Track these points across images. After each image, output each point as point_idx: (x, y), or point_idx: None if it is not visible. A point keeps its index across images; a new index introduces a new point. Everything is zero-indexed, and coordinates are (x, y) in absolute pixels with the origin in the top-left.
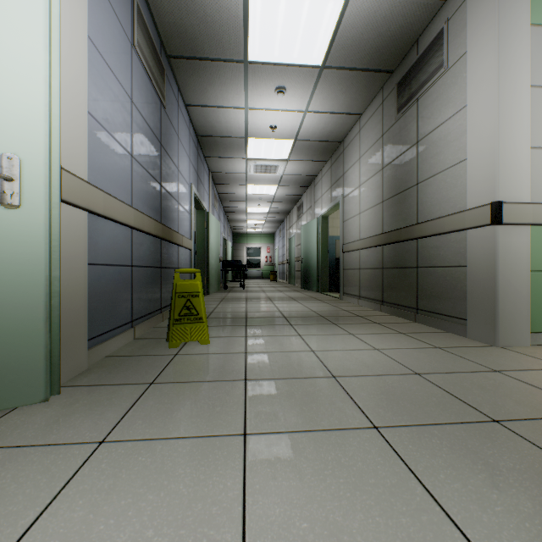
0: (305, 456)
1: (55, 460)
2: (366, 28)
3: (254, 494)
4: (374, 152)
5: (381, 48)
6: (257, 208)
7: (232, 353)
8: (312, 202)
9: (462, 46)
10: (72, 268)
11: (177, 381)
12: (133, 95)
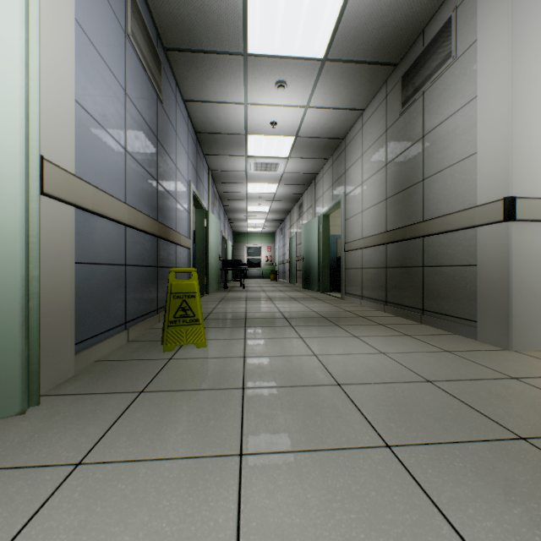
0: (309, 482)
1: (22, 487)
2: (370, 17)
3: (250, 534)
4: (377, 148)
5: (385, 39)
6: (258, 207)
7: (230, 357)
8: (313, 201)
9: (472, 34)
10: (56, 267)
11: (169, 389)
12: (127, 86)
